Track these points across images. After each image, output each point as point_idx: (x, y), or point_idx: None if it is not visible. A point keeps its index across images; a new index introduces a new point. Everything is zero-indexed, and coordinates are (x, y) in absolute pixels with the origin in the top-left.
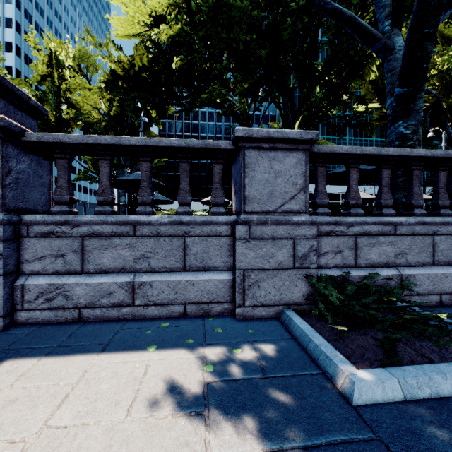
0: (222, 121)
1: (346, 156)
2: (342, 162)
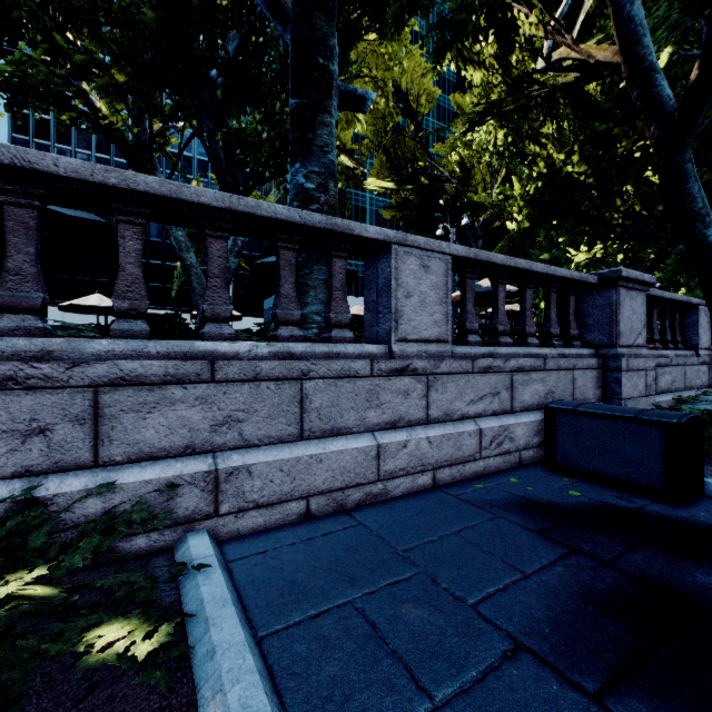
0: (161, 166)
1: (80, 186)
2: (108, 209)
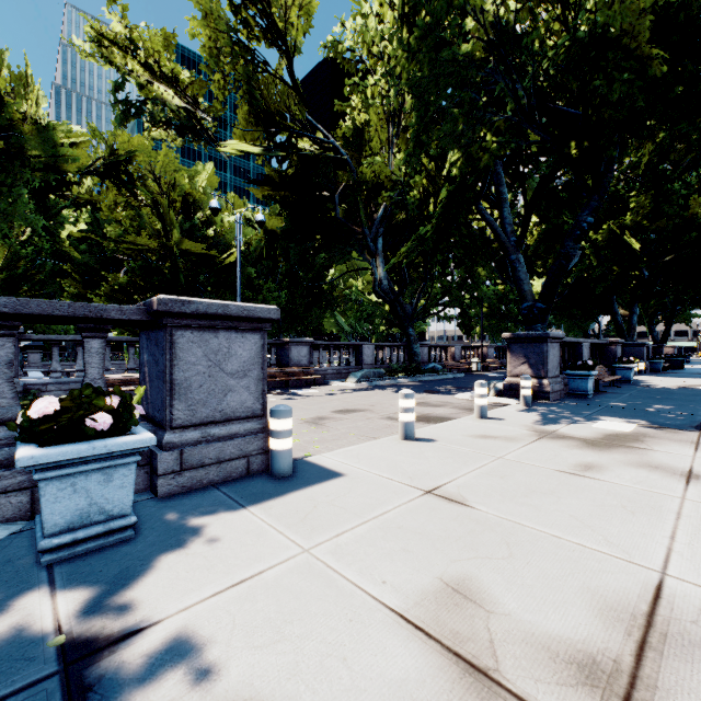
0: None
1: None
2: None
